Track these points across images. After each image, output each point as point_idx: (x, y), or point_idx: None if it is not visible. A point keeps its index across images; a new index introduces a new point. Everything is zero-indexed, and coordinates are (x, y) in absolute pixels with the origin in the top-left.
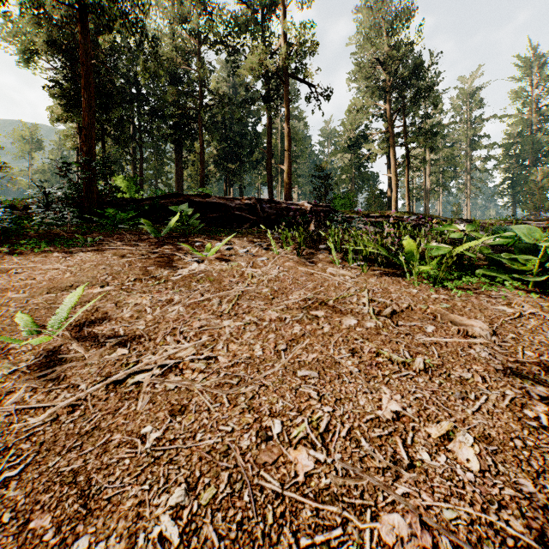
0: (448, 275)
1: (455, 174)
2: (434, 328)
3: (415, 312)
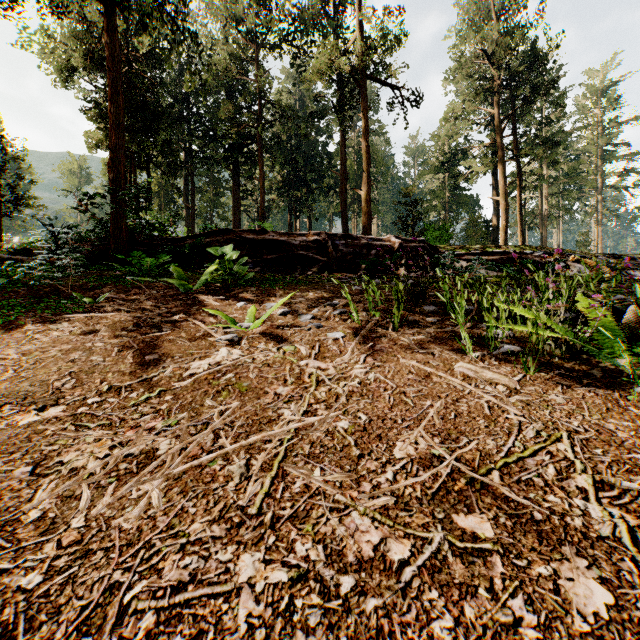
0: None
1: (581, 194)
2: None
3: None
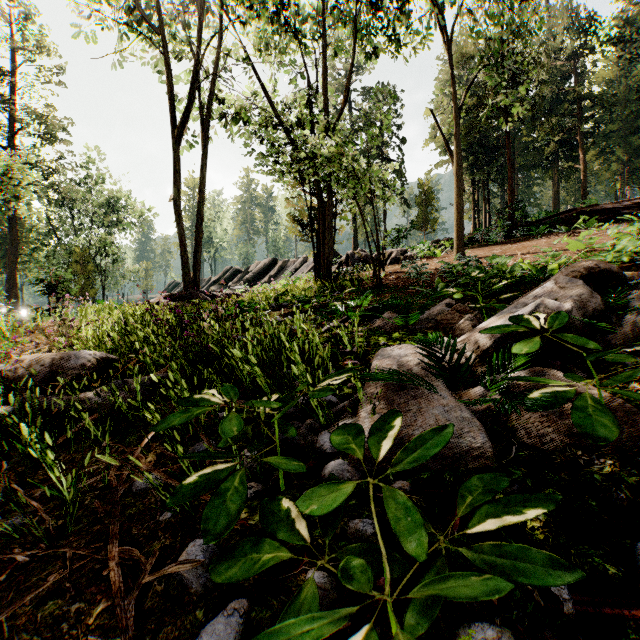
0: None
1: None
2: None
3: None
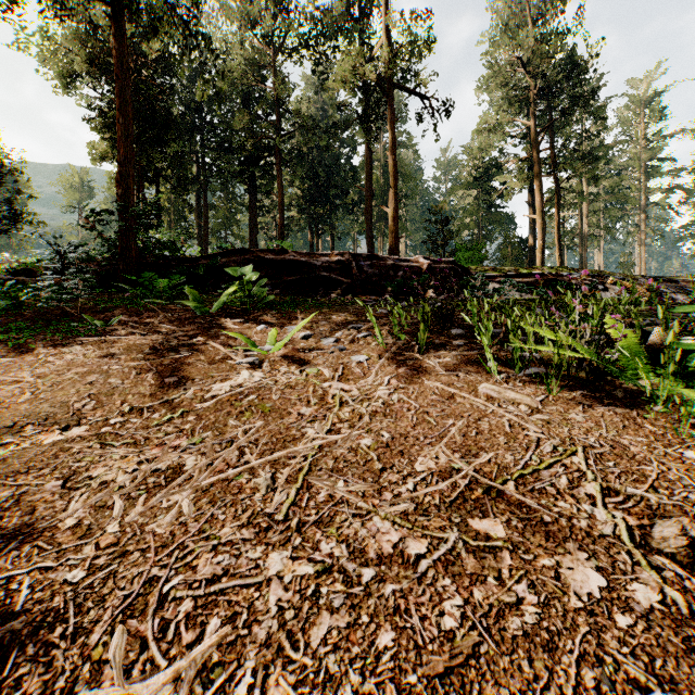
0: None
1: (624, 213)
2: None
3: None
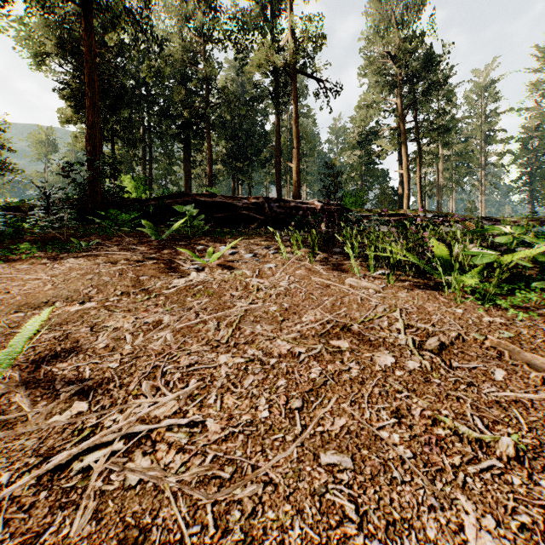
0: (501, 291)
1: (469, 170)
2: (504, 373)
3: (469, 345)
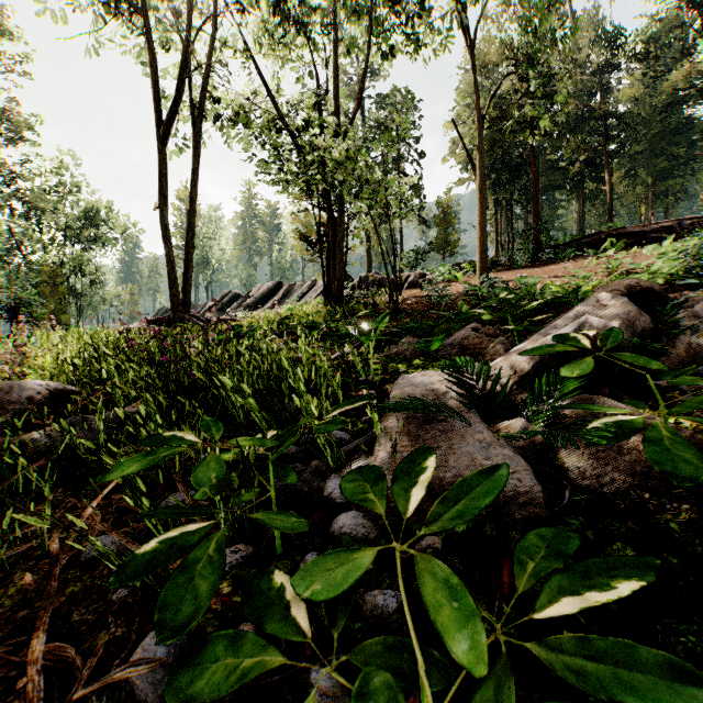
0: None
1: None
2: None
3: None
